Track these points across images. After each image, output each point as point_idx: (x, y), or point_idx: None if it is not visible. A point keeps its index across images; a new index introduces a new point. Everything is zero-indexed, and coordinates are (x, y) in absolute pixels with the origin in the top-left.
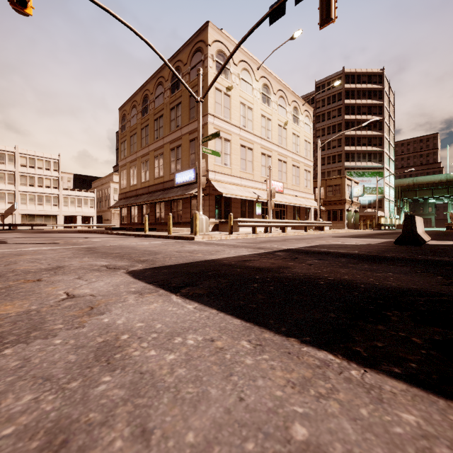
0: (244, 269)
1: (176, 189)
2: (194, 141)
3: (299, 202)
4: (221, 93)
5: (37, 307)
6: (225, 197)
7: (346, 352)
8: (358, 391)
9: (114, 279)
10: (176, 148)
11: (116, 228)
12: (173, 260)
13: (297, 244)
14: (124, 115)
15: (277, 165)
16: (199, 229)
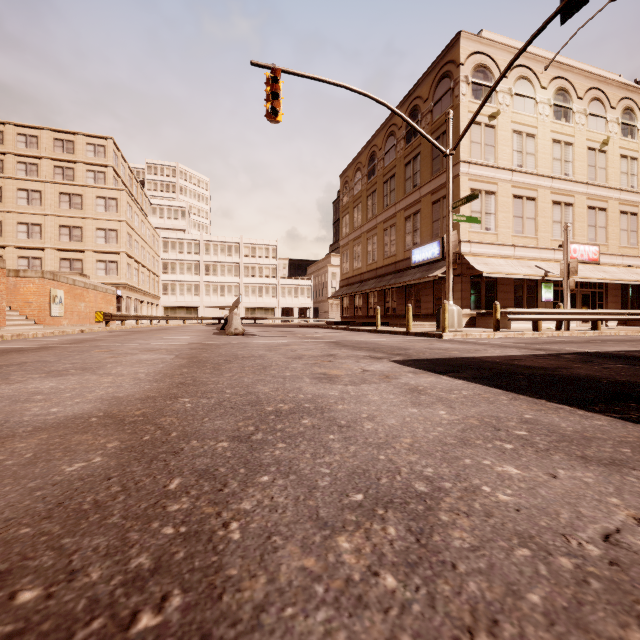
0: (510, 366)
1: (413, 270)
2: (438, 203)
3: (636, 276)
4: (479, 126)
5: (352, 373)
6: (486, 278)
7: (582, 407)
8: (575, 415)
9: (385, 364)
10: (413, 216)
11: (338, 323)
12: (428, 355)
13: (609, 347)
14: (346, 182)
15: (584, 218)
16: (448, 324)
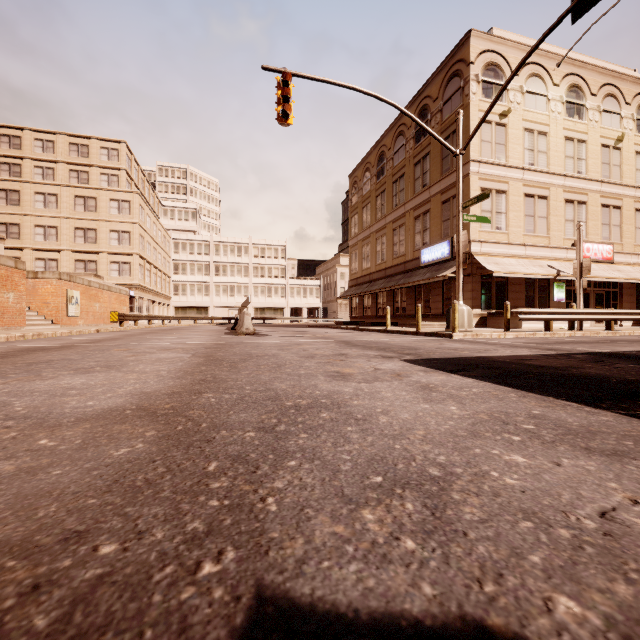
0: (521, 365)
1: (422, 270)
2: (448, 203)
3: None
4: (490, 125)
5: (364, 371)
6: (497, 277)
7: (590, 404)
8: (582, 411)
9: (396, 363)
10: (422, 216)
11: (347, 323)
12: (438, 354)
13: (622, 347)
14: (355, 182)
15: (598, 216)
16: (458, 324)
